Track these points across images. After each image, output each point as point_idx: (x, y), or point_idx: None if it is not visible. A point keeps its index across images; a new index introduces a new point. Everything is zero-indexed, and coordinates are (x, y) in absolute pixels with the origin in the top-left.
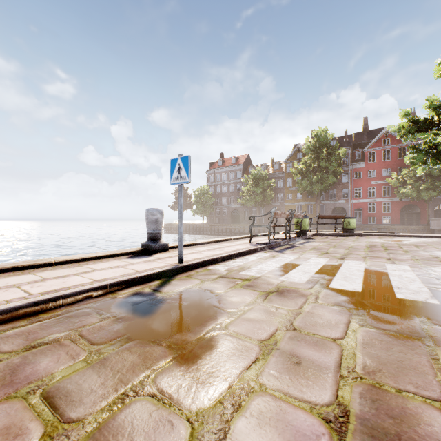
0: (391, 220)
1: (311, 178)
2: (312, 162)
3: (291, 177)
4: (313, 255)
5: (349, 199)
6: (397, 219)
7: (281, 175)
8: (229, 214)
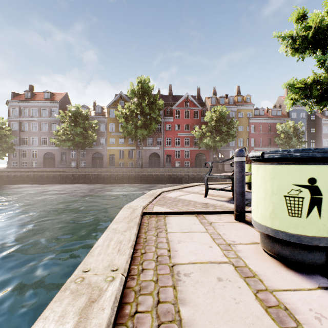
0: (190, 164)
1: (136, 123)
2: (136, 108)
3: (114, 122)
4: None
5: (162, 146)
6: (194, 163)
7: (104, 119)
8: (40, 157)
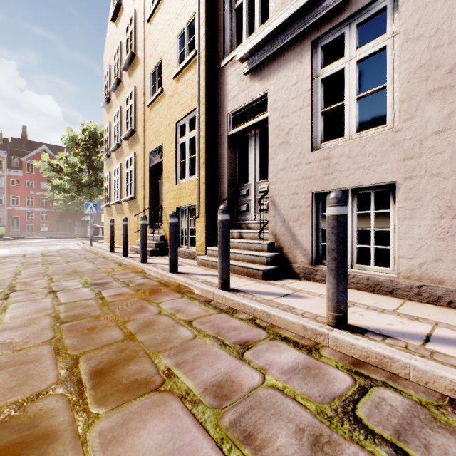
0: (49, 228)
1: None
2: None
3: None
4: None
5: (5, 206)
6: (55, 227)
7: None
8: None
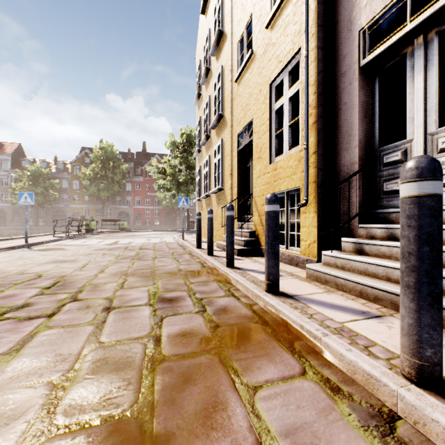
0: (160, 222)
1: (99, 185)
2: (100, 171)
3: (79, 180)
4: (96, 239)
5: (132, 205)
6: (164, 221)
7: (67, 176)
8: None
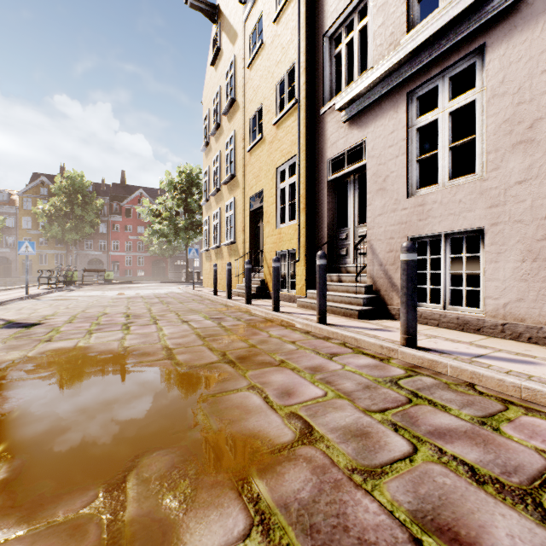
0: (145, 273)
1: (64, 225)
2: (65, 206)
3: (31, 216)
4: (93, 291)
5: (108, 251)
6: (150, 272)
7: (13, 210)
8: None
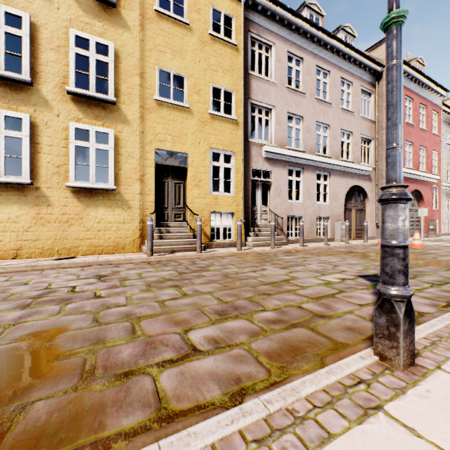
0: None
1: None
2: None
3: None
4: None
5: None
6: None
7: None
8: None
